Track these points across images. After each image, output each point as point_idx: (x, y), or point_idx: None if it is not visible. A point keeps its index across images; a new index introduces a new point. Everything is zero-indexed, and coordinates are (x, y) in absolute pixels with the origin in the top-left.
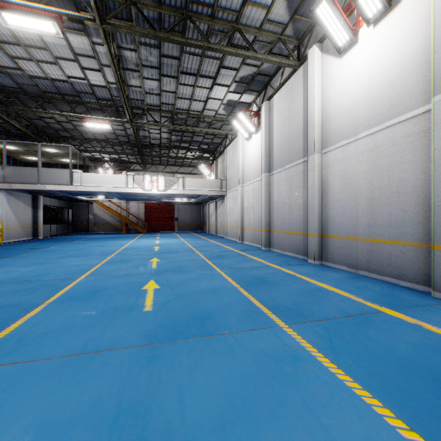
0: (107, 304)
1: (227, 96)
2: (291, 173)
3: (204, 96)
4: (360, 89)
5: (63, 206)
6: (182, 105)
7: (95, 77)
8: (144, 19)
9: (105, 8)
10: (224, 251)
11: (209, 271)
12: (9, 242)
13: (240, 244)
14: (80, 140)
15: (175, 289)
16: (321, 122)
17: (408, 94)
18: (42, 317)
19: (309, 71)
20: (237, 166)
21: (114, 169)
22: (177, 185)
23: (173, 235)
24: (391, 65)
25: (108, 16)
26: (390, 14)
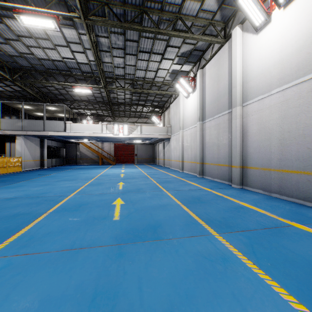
0: (88, 214)
1: (172, 66)
2: (219, 121)
3: (155, 68)
4: (273, 57)
5: (59, 146)
6: (140, 75)
7: (80, 57)
8: (113, 15)
9: (87, 9)
10: (170, 178)
11: (159, 192)
12: (25, 170)
13: (181, 173)
14: (71, 101)
15: (135, 205)
16: (242, 83)
17: None
18: (45, 222)
19: (233, 45)
20: (179, 117)
21: (93, 121)
22: (136, 131)
23: (133, 166)
24: (298, 37)
25: (89, 14)
26: None
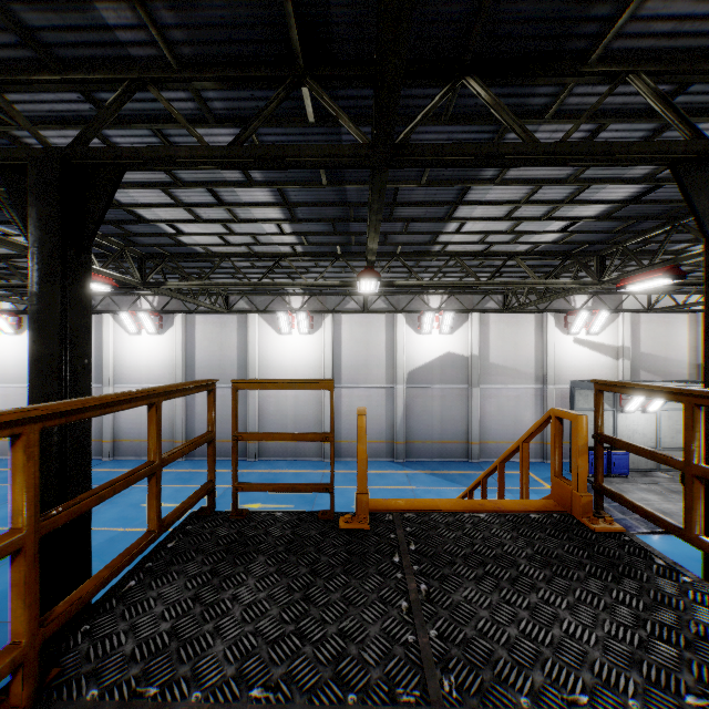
0: None
1: None
2: None
3: None
4: (143, 361)
5: None
6: None
7: None
8: None
9: None
10: None
11: None
12: None
13: None
14: None
15: None
16: (114, 366)
17: (167, 377)
18: None
19: (105, 328)
20: None
21: None
22: None
23: None
24: (159, 359)
25: None
26: (159, 335)
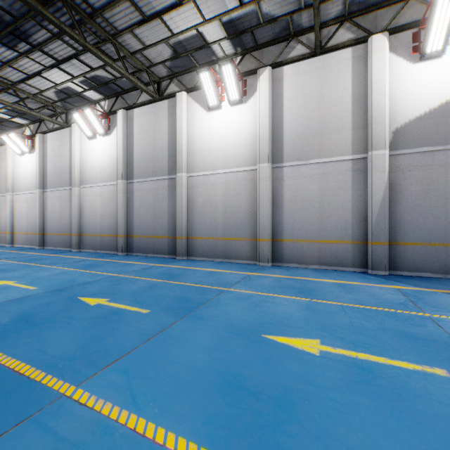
0: None
1: None
2: (62, 194)
3: None
4: (98, 162)
5: None
6: None
7: None
8: None
9: None
10: None
11: None
12: None
13: (11, 247)
14: None
15: None
16: (80, 169)
17: (113, 174)
18: None
19: (73, 136)
20: (6, 174)
21: None
22: None
23: None
24: (108, 158)
25: None
26: (108, 136)
